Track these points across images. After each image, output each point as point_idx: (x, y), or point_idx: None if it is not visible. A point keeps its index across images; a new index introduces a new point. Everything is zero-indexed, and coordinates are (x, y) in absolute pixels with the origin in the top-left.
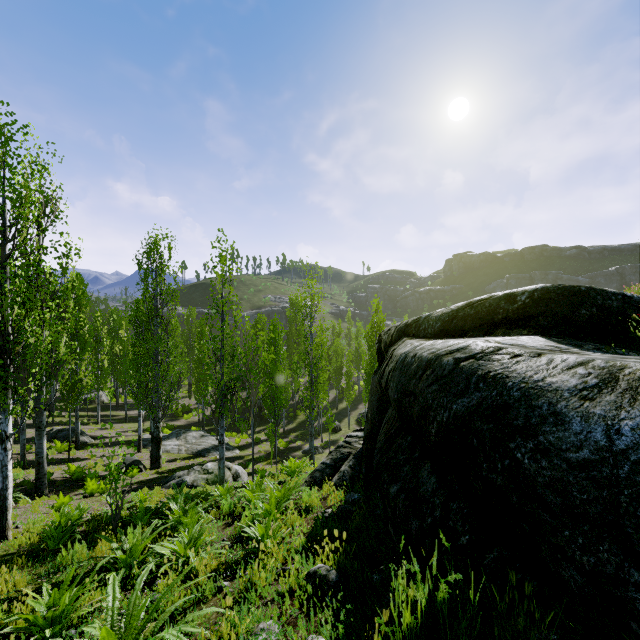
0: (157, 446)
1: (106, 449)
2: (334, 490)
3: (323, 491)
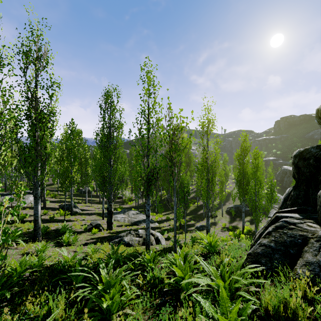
0: (110, 216)
1: (86, 216)
2: (316, 295)
3: (296, 293)
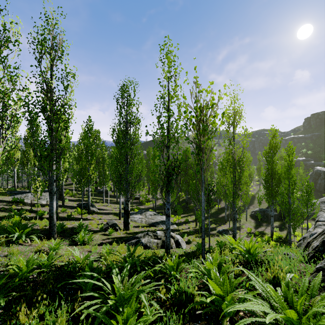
0: (127, 216)
1: (103, 216)
2: None
3: None
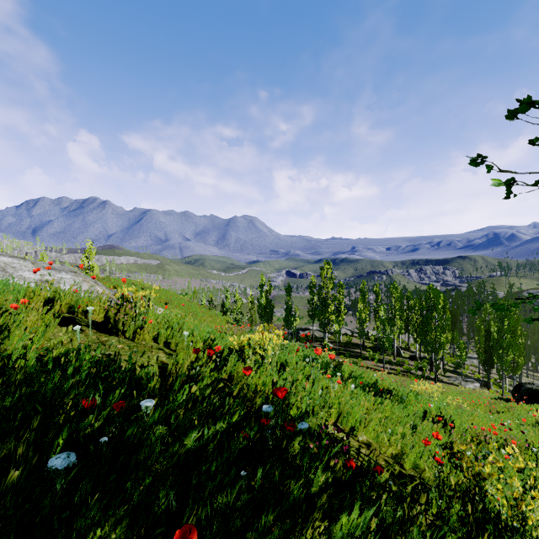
0: None
1: None
2: None
3: None
